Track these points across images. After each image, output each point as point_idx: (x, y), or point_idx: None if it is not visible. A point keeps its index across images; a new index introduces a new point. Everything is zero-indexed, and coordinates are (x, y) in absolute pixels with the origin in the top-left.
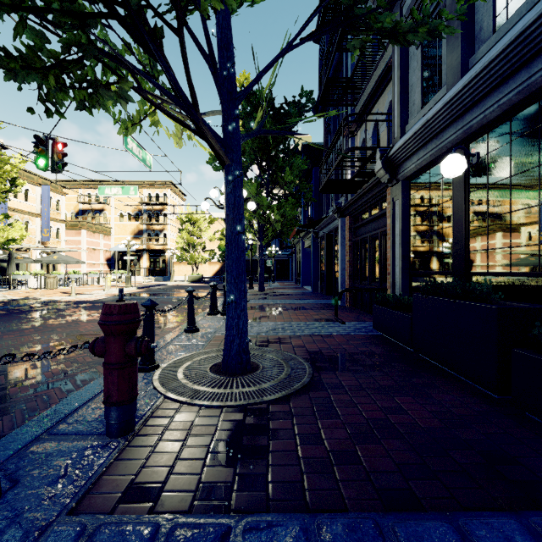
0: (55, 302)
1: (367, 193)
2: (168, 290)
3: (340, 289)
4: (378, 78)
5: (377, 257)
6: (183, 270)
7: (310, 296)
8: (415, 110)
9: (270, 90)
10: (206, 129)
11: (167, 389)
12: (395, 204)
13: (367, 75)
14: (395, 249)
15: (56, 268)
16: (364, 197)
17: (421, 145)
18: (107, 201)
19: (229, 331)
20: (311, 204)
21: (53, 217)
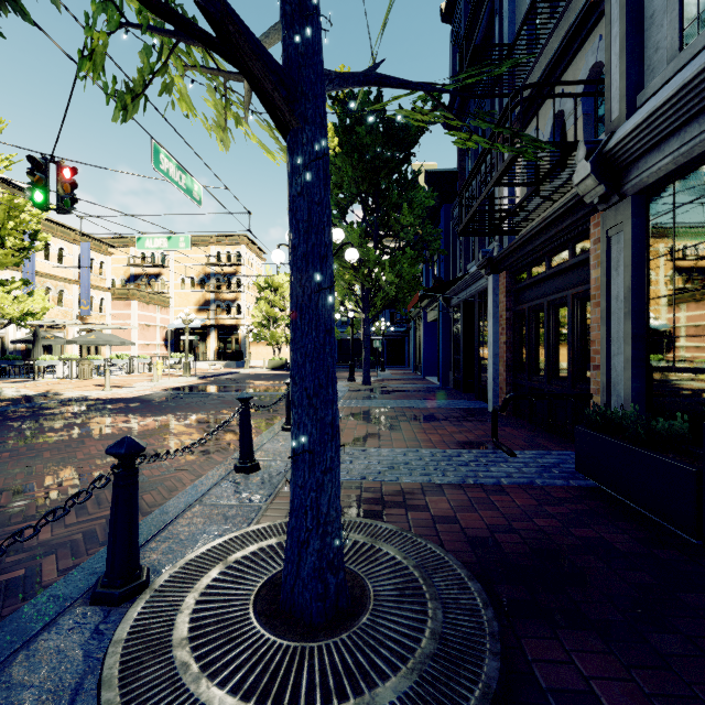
0: (78, 401)
1: (547, 229)
2: (239, 381)
3: (490, 386)
4: (568, 31)
5: (561, 338)
6: (262, 353)
7: (439, 394)
8: (661, 59)
9: (380, 91)
10: (236, 31)
11: (123, 702)
12: (611, 242)
13: (541, 37)
14: (613, 323)
15: (99, 351)
16: (539, 237)
17: (695, 111)
18: (166, 262)
19: (297, 519)
20: (437, 259)
21: (96, 284)
